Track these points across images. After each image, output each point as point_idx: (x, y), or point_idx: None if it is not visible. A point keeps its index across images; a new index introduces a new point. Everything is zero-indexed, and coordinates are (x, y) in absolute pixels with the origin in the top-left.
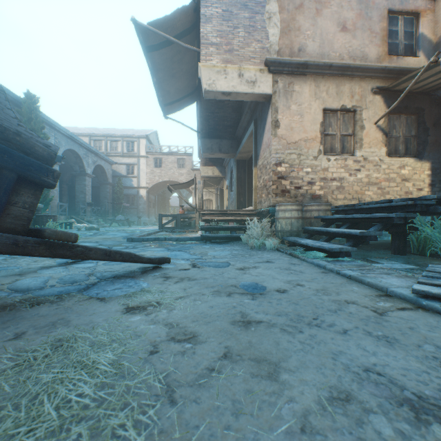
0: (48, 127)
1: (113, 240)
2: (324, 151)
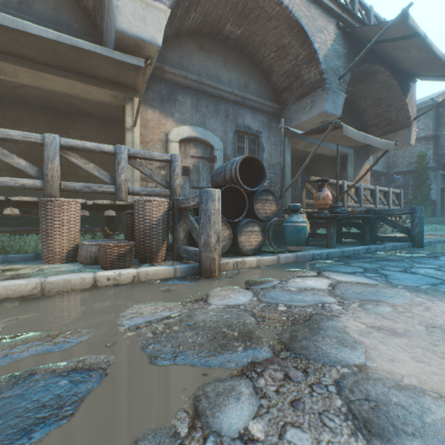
0: None
1: None
2: None
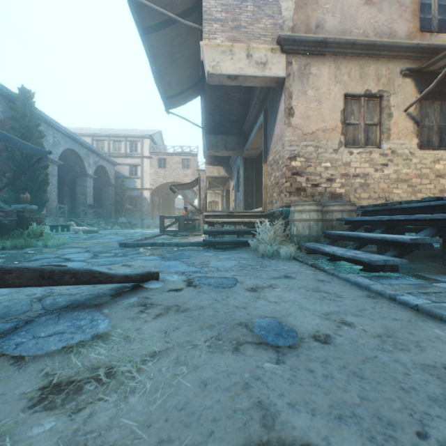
0: (46, 125)
1: (106, 245)
2: (346, 143)
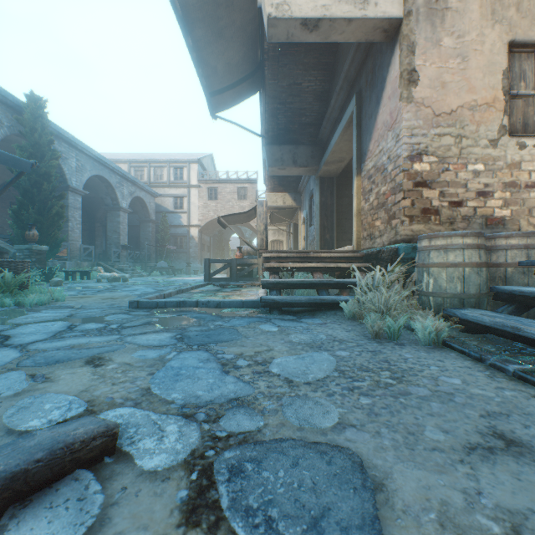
0: (66, 145)
1: (116, 302)
2: (510, 129)
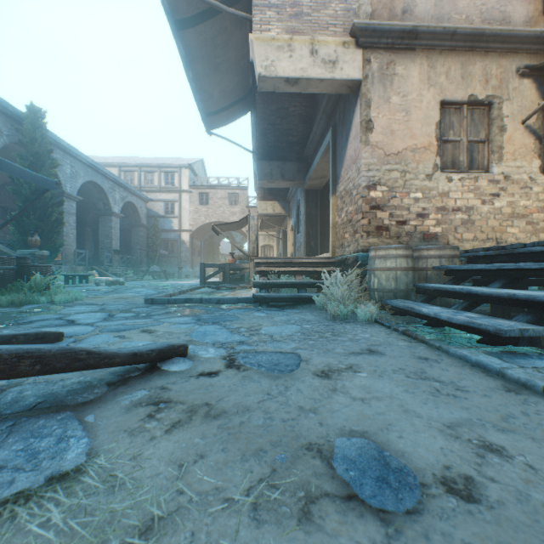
0: (61, 152)
1: (129, 300)
2: (442, 166)
